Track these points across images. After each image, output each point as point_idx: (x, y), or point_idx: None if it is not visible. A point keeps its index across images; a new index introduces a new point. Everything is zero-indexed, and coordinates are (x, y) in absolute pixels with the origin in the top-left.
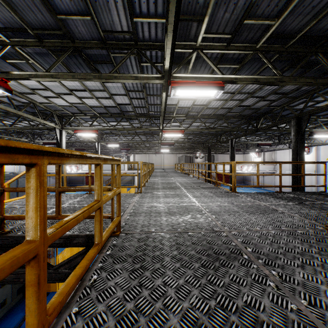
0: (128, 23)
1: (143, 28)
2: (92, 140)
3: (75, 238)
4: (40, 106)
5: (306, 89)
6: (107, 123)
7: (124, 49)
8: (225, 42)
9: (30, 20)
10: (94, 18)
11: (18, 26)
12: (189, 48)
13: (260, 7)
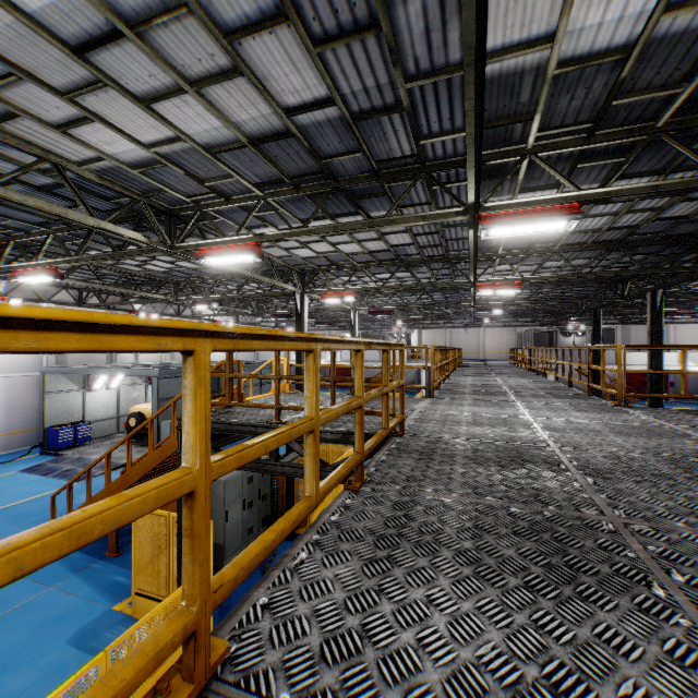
0: (412, 146)
1: (434, 147)
2: (345, 307)
3: (353, 434)
4: (278, 262)
5: None
6: (372, 277)
7: (406, 177)
8: (583, 132)
9: (290, 170)
10: (366, 153)
11: (275, 178)
12: (513, 156)
13: (639, 79)
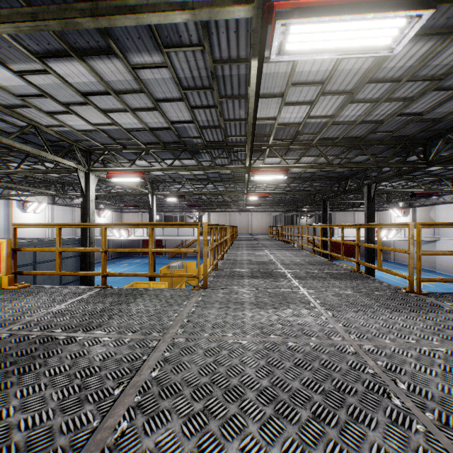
0: None
1: None
2: (142, 191)
3: None
4: (48, 132)
5: None
6: (163, 163)
7: None
8: None
9: None
10: None
11: None
12: None
13: None
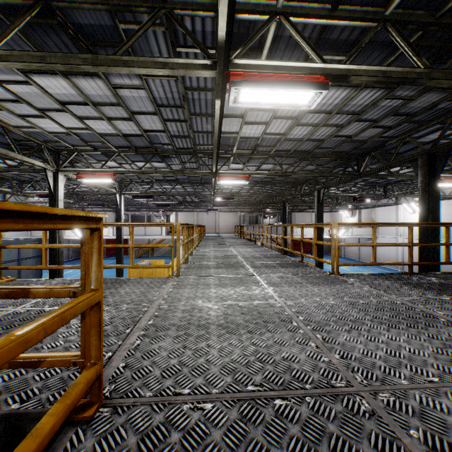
0: None
1: None
2: (110, 191)
3: None
4: (17, 132)
5: (444, 107)
6: (132, 164)
7: (142, 11)
8: (329, 2)
9: None
10: None
11: None
12: (263, 13)
13: None
